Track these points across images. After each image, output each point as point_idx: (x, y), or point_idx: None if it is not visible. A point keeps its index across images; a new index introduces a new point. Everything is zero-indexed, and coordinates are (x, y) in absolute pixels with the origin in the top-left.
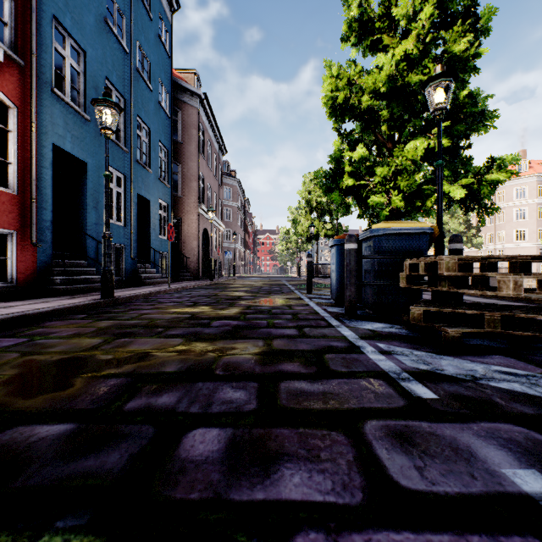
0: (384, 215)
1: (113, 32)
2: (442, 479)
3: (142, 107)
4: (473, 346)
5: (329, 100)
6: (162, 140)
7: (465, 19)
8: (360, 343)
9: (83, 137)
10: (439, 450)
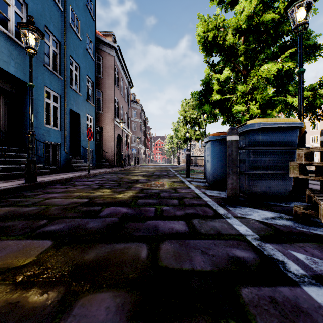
0: (244, 119)
1: None
2: None
3: (74, 50)
4: None
5: (202, 39)
6: (88, 74)
7: None
8: (269, 251)
9: (25, 65)
10: None
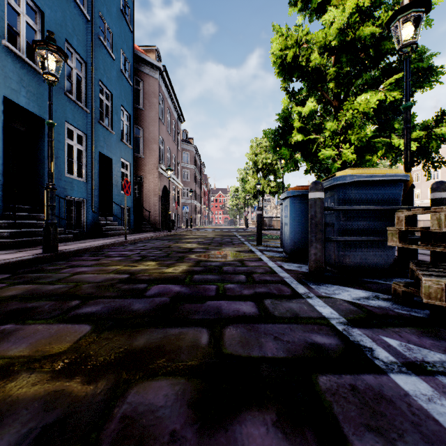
0: (335, 168)
1: None
2: None
3: (104, 73)
4: None
5: (278, 59)
6: (124, 105)
7: None
8: (357, 336)
9: (40, 94)
10: None
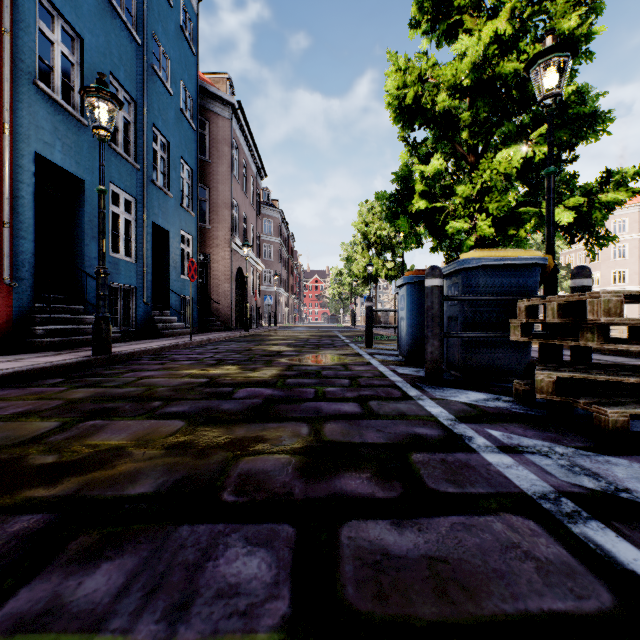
0: (467, 246)
1: (119, 16)
2: None
3: (159, 114)
4: None
5: (394, 100)
6: (185, 157)
7: None
8: (461, 429)
9: (78, 147)
10: None
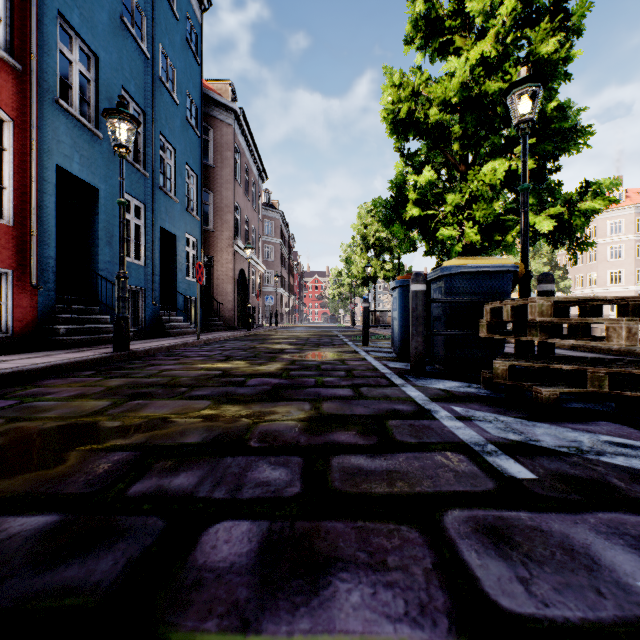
0: (456, 251)
1: (130, 33)
2: (558, 598)
3: (166, 123)
4: (573, 410)
5: (389, 113)
6: (190, 163)
7: (554, 15)
8: (431, 406)
9: (94, 158)
10: (548, 552)
